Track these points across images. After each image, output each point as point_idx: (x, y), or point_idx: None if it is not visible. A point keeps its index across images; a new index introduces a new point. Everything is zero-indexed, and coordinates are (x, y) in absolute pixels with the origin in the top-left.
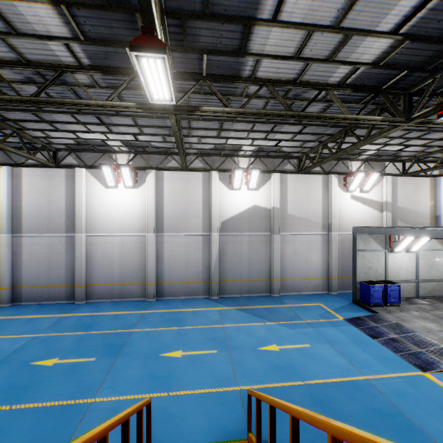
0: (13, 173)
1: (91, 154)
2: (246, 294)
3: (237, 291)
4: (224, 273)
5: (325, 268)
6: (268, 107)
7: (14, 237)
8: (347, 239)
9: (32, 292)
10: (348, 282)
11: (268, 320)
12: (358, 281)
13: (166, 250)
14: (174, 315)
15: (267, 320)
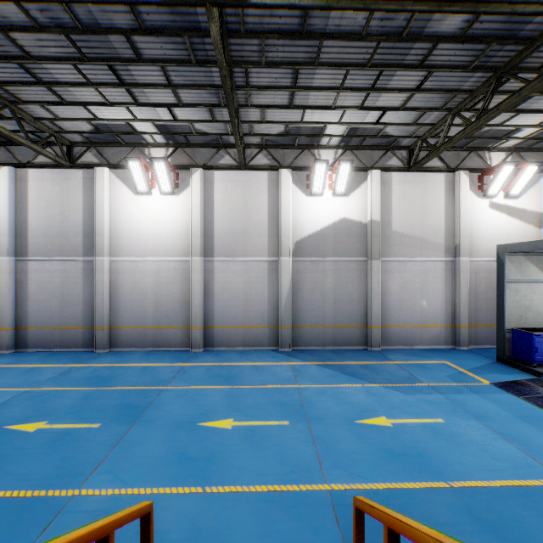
0: (17, 176)
1: (116, 148)
2: (331, 346)
3: (318, 341)
4: (299, 316)
5: (450, 311)
6: (374, 25)
7: (18, 262)
8: (484, 268)
9: (41, 335)
10: (485, 332)
11: (368, 381)
12: (508, 328)
13: (217, 282)
14: (225, 370)
15: (366, 380)
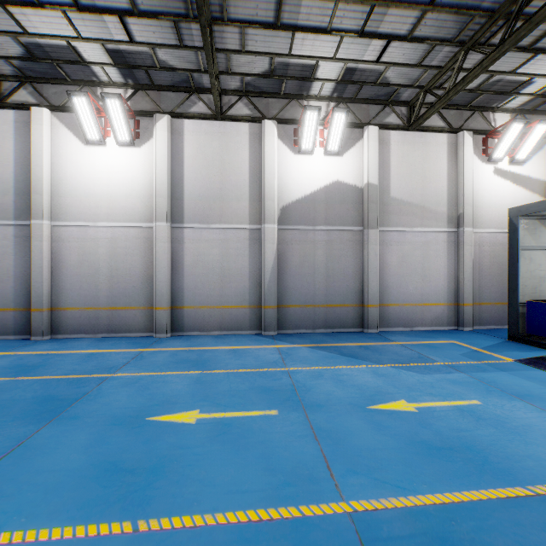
0: None
1: (59, 86)
2: (322, 329)
3: (308, 323)
4: (286, 294)
5: (452, 287)
6: None
7: None
8: (488, 240)
9: None
10: (490, 311)
11: (372, 362)
12: (521, 301)
13: (188, 253)
14: (195, 355)
15: (369, 361)
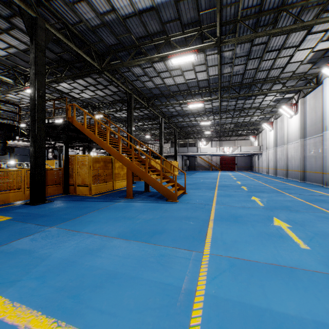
0: (303, 102)
1: None
2: None
3: None
4: None
5: None
6: None
7: (304, 141)
8: None
9: (309, 175)
10: None
11: None
12: None
13: None
14: None
15: None
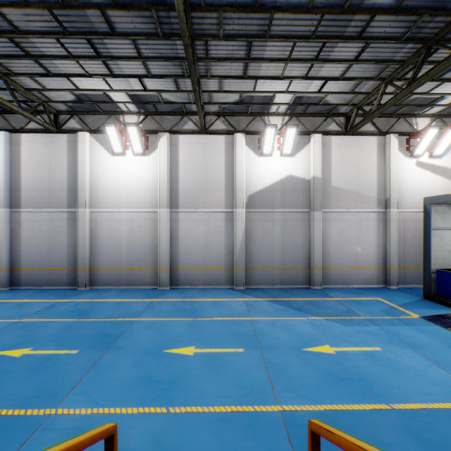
0: (11, 140)
1: (95, 116)
2: (279, 285)
3: (268, 281)
4: (251, 259)
5: (381, 255)
6: None
7: (12, 213)
8: (411, 218)
9: (32, 275)
10: (412, 273)
11: (312, 315)
12: (433, 269)
13: (181, 230)
14: (188, 305)
15: (310, 314)
